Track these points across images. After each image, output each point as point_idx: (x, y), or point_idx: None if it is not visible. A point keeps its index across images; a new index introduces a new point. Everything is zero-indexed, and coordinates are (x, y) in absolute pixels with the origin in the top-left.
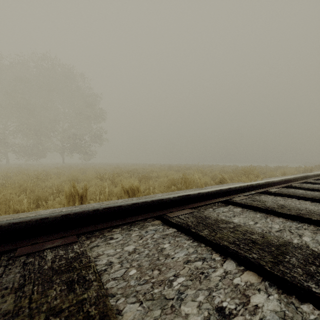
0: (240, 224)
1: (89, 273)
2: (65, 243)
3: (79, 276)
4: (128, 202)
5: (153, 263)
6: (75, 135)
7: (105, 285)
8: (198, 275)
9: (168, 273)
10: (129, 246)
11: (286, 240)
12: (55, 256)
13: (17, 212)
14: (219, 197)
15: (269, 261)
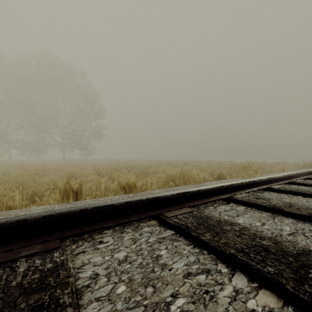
0: (247, 226)
1: (64, 294)
2: (44, 249)
3: (51, 298)
4: (121, 200)
5: (146, 277)
6: (75, 131)
7: (84, 309)
8: (201, 295)
9: (164, 291)
10: (120, 252)
11: (304, 248)
12: (29, 267)
13: (10, 208)
14: (220, 194)
15: (289, 277)
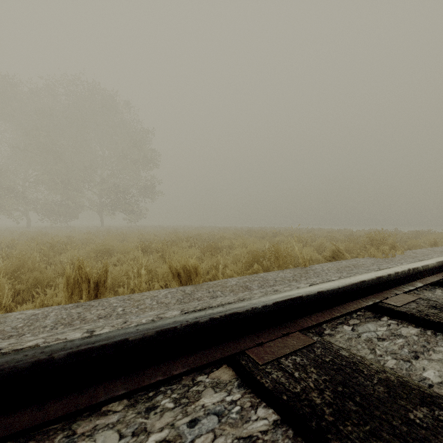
0: None
1: None
2: None
3: None
4: (150, 325)
5: None
6: (117, 186)
7: None
8: None
9: None
10: None
11: None
12: None
13: None
14: (358, 297)
15: None
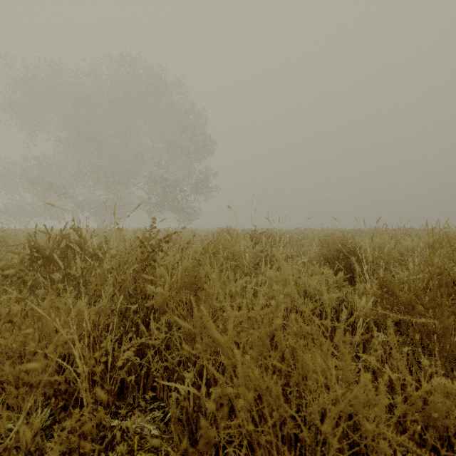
0: None
1: None
2: None
3: None
4: None
5: None
6: (165, 179)
7: None
8: None
9: None
10: None
11: None
12: None
13: None
14: None
15: None
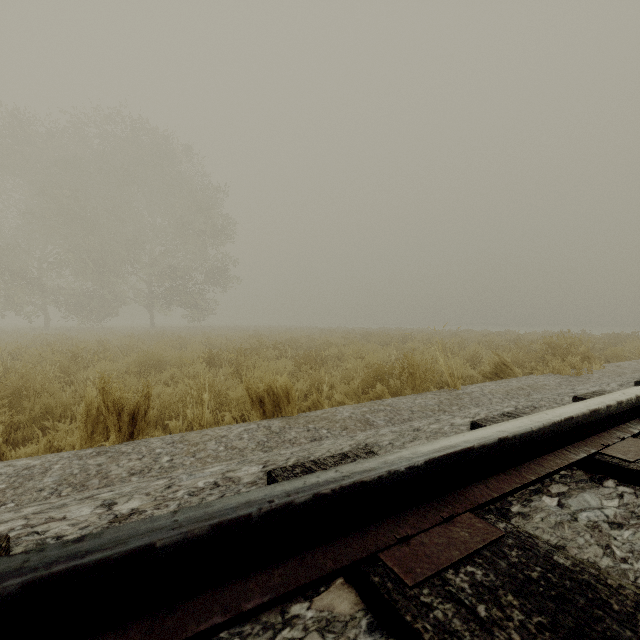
0: None
1: None
2: None
3: None
4: (200, 511)
5: None
6: (174, 269)
7: None
8: None
9: None
10: None
11: None
12: None
13: None
14: (561, 445)
15: None
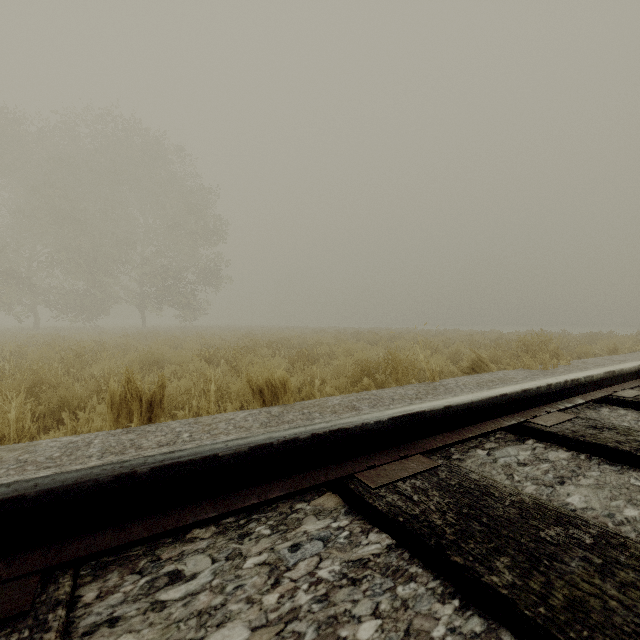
0: (613, 530)
1: None
2: None
3: None
4: (241, 441)
5: None
6: (166, 270)
7: None
8: None
9: None
10: (225, 627)
11: None
12: None
13: (0, 439)
14: (498, 415)
15: None
